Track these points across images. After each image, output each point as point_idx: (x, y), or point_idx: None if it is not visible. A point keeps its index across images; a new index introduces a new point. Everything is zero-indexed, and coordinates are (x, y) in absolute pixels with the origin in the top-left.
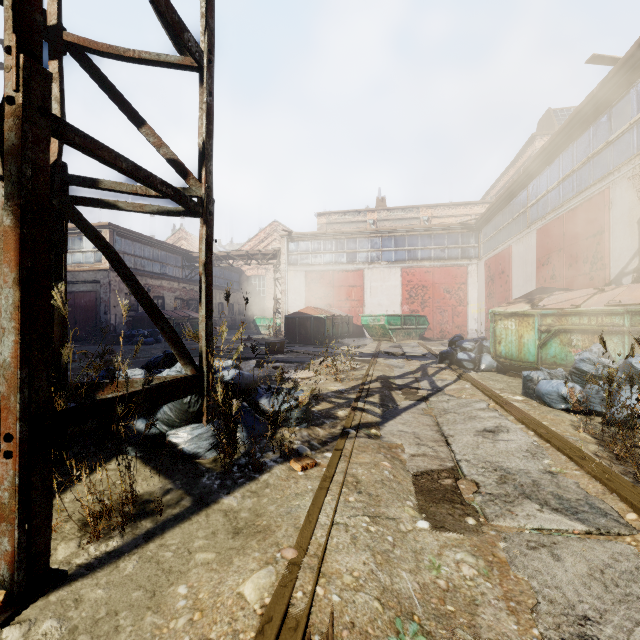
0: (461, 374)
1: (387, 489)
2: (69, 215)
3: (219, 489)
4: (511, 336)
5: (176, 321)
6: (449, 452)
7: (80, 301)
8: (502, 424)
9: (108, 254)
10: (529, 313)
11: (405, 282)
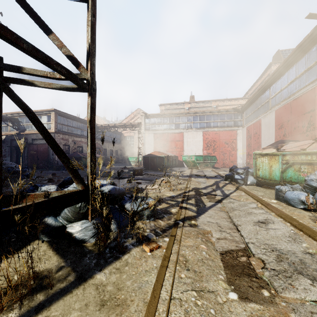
0: (238, 187)
1: (206, 266)
2: (2, 88)
3: (95, 266)
4: (265, 166)
5: None
6: (240, 237)
7: (40, 148)
8: (268, 218)
9: (28, 114)
10: (276, 153)
11: (204, 139)
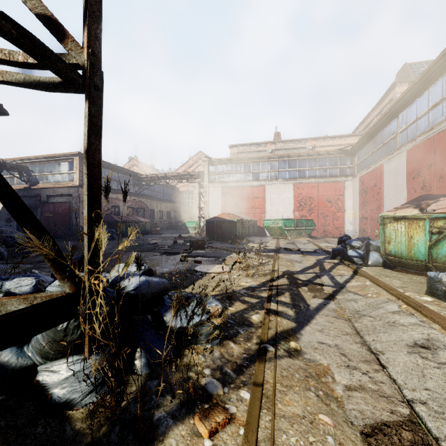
0: (356, 270)
1: None
2: None
3: None
4: (400, 237)
5: (127, 224)
6: (392, 383)
7: (58, 209)
8: (432, 336)
9: None
10: (419, 217)
11: (296, 194)
